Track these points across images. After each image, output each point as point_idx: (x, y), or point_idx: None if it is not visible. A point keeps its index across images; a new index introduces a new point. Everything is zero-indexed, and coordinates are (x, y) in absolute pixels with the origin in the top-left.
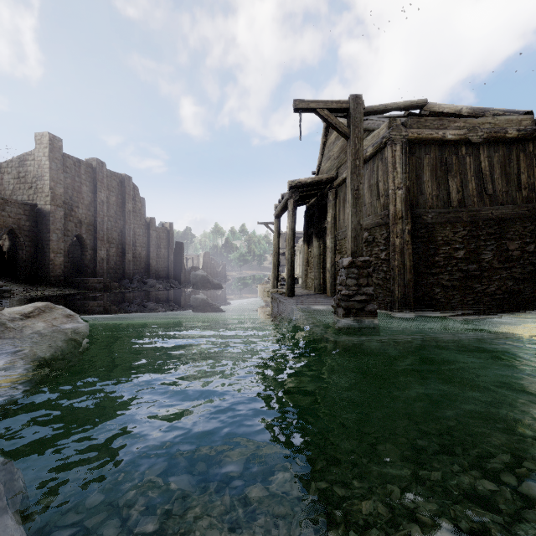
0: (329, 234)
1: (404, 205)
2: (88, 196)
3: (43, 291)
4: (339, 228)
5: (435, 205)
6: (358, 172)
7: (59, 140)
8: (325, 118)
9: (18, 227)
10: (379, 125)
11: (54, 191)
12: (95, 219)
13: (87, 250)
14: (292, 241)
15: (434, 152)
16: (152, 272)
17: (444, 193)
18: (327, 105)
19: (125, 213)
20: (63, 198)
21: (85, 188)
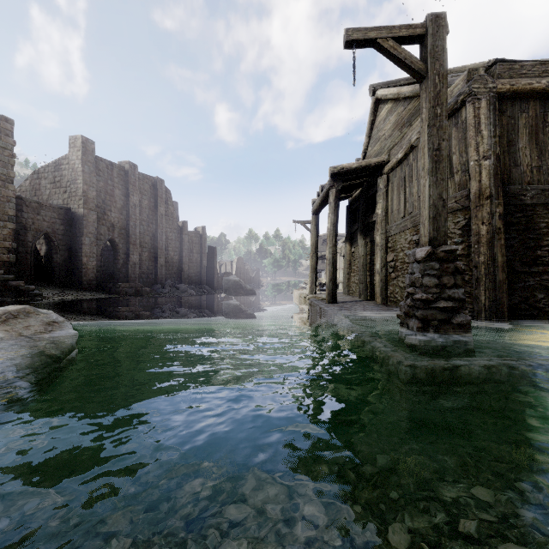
0: (379, 229)
1: (493, 180)
2: (120, 199)
3: (74, 295)
4: (392, 221)
5: (536, 180)
6: (440, 125)
7: (92, 143)
8: (389, 52)
9: (52, 231)
10: (452, 81)
11: (87, 194)
12: (127, 223)
13: (119, 255)
14: (334, 238)
15: (533, 109)
16: (185, 277)
17: (548, 163)
18: (393, 32)
19: (157, 216)
20: (95, 201)
21: (118, 192)
